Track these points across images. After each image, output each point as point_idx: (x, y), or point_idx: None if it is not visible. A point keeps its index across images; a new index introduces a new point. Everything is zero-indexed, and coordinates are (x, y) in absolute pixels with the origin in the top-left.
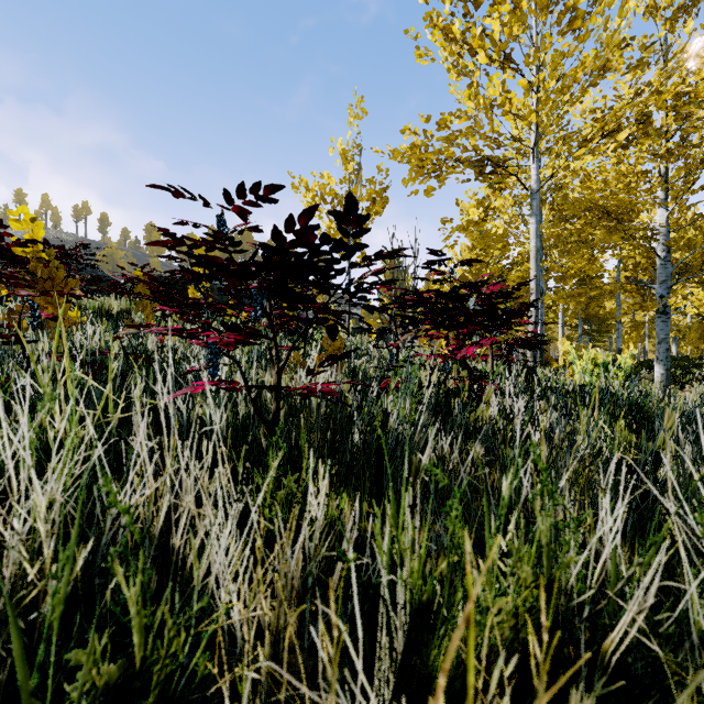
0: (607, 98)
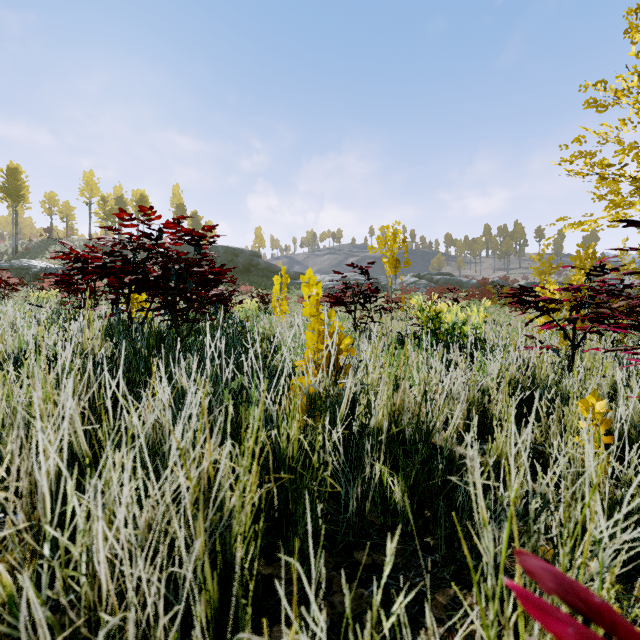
0: None
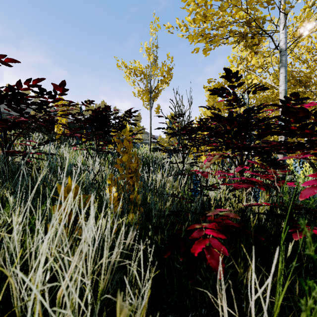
0: (298, 17)
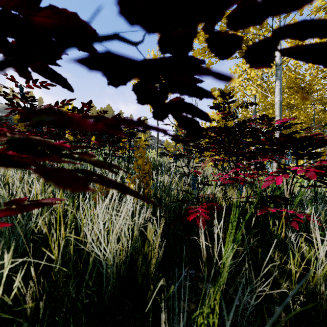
0: None
